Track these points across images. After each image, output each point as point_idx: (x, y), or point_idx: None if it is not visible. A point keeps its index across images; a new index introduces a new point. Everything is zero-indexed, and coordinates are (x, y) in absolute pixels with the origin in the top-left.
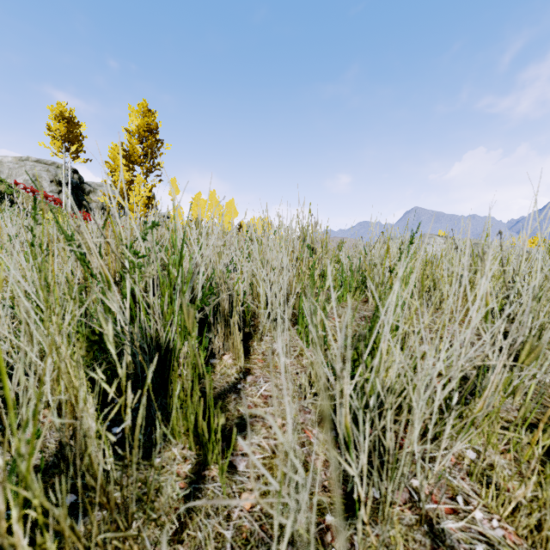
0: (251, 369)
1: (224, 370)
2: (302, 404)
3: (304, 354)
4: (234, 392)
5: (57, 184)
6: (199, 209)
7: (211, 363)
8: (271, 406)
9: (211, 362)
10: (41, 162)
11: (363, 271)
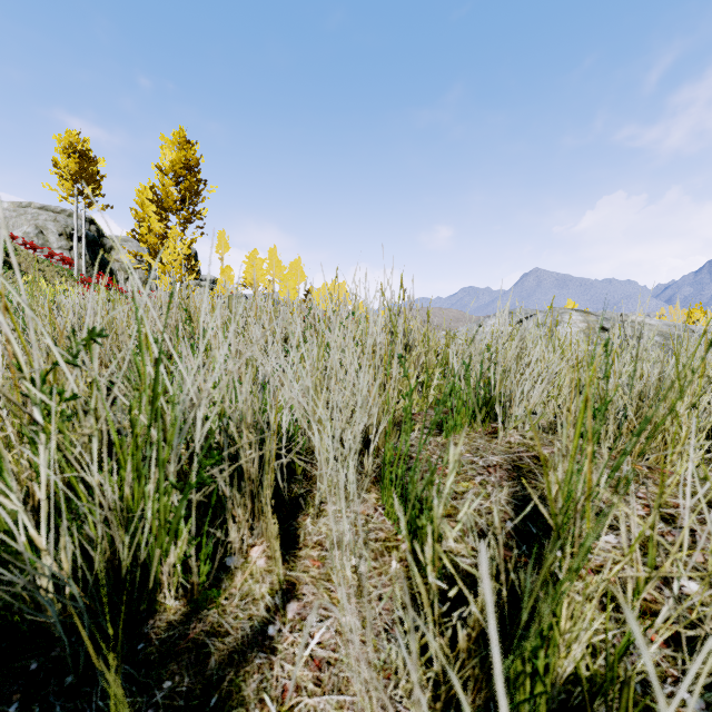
0: (297, 585)
1: (249, 586)
2: (391, 694)
3: (393, 549)
4: (259, 647)
5: (67, 238)
6: (255, 271)
7: (228, 566)
8: (329, 691)
9: (229, 563)
10: (47, 210)
11: (486, 381)
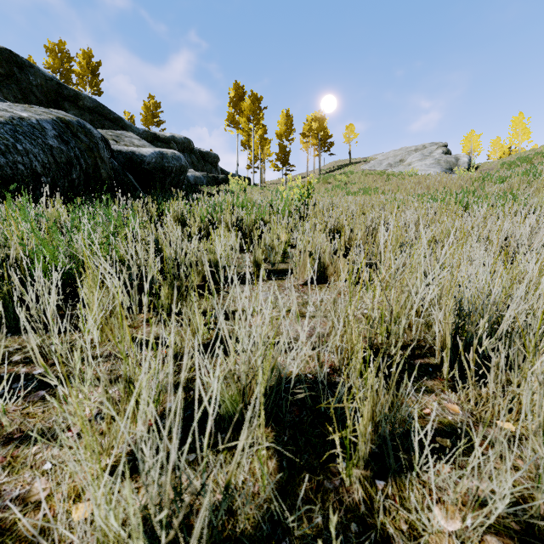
0: None
1: None
2: None
3: None
4: None
5: None
6: None
7: None
8: None
9: None
10: None
11: None
